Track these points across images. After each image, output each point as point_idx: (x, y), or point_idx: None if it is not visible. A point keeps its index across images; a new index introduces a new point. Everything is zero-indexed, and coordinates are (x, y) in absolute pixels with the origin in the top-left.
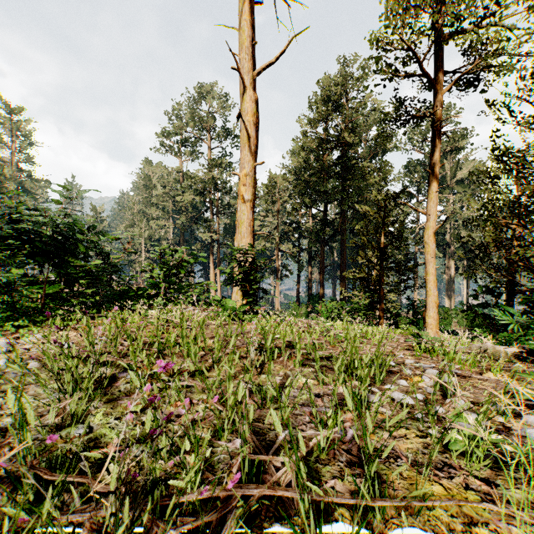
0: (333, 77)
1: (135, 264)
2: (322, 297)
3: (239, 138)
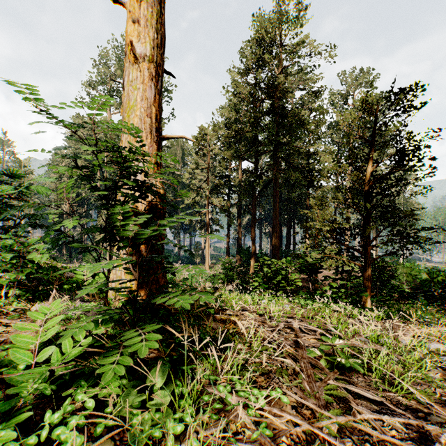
0: (266, 19)
1: (63, 218)
2: (254, 251)
3: (168, 91)
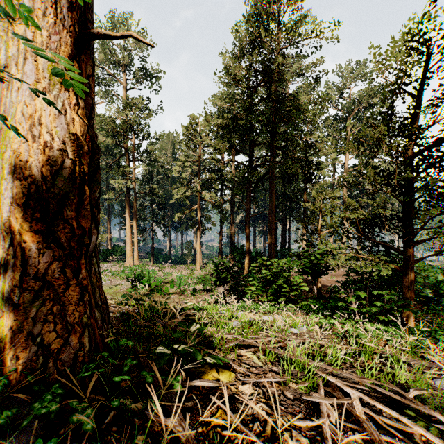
0: None
1: None
2: (248, 250)
3: (157, 79)
